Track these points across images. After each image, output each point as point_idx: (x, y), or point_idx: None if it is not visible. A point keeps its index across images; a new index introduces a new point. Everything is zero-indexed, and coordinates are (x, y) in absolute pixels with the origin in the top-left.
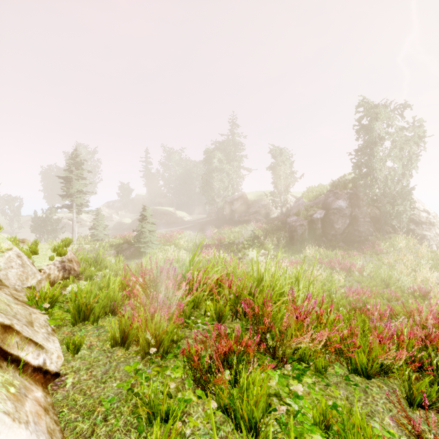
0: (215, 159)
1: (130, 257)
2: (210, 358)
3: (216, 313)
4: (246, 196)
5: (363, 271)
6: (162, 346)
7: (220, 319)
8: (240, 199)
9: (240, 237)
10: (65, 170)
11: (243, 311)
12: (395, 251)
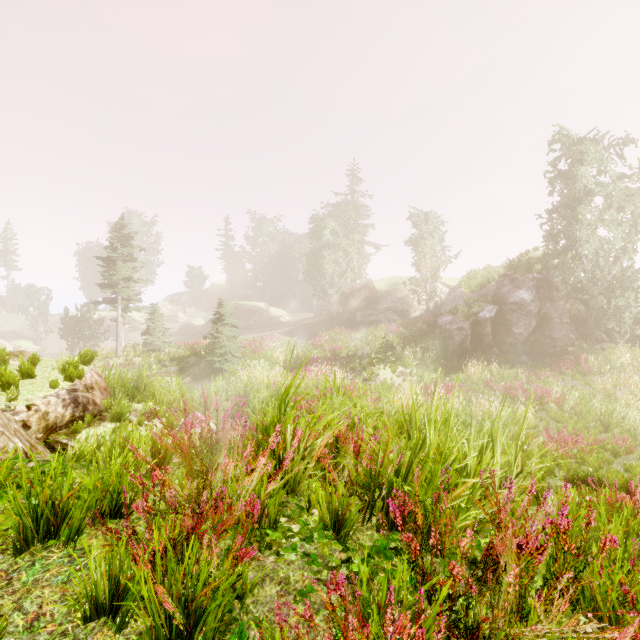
0: (327, 230)
1: (200, 376)
2: None
3: (331, 512)
4: (373, 285)
5: (563, 402)
6: (201, 629)
7: (339, 526)
8: (364, 290)
9: (364, 347)
10: (106, 247)
11: (386, 504)
12: (613, 370)
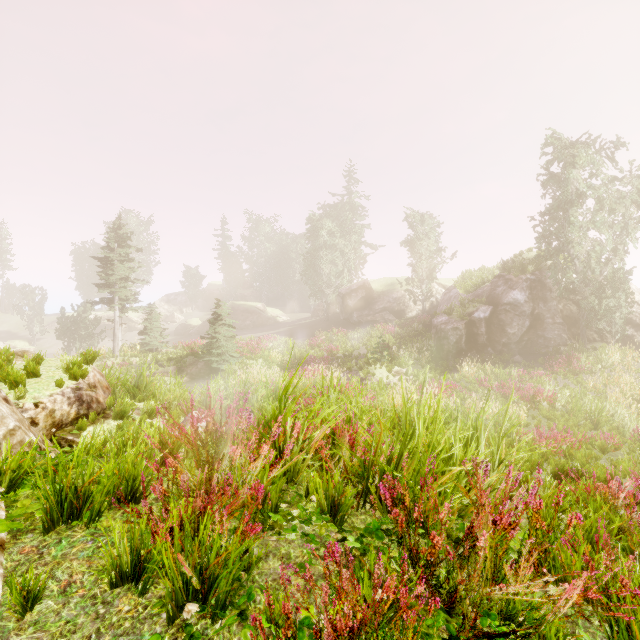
0: (324, 231)
1: (197, 376)
2: (317, 635)
3: (327, 498)
4: (370, 285)
5: (555, 401)
6: (214, 592)
7: (335, 511)
8: (361, 290)
9: (361, 347)
10: (103, 248)
11: (378, 491)
12: (604, 369)
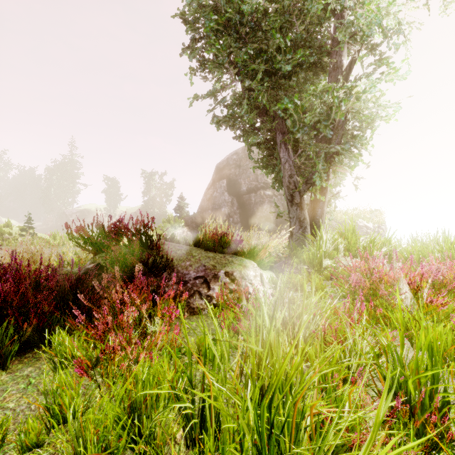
0: (54, 176)
1: None
2: None
3: None
4: (84, 209)
5: None
6: None
7: None
8: (78, 212)
9: None
10: None
11: None
12: None
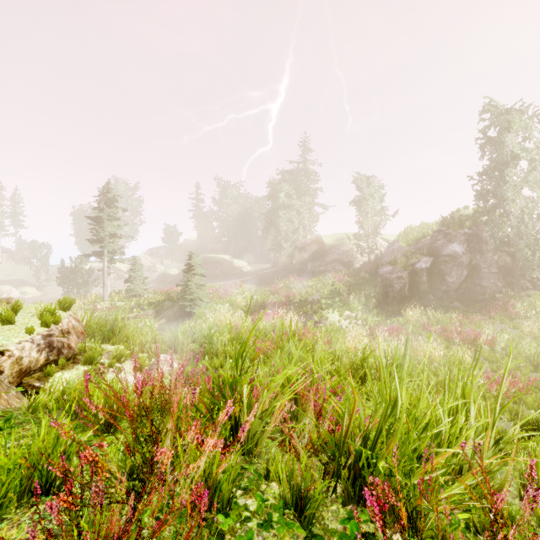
0: (282, 193)
1: (173, 319)
2: None
3: (291, 486)
4: (322, 240)
5: (495, 344)
6: None
7: (301, 505)
8: (314, 244)
9: (314, 293)
10: (94, 208)
11: (352, 474)
12: (538, 315)
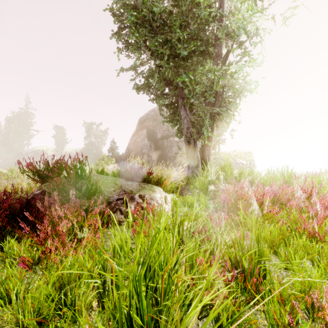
0: (12, 124)
1: None
2: None
3: None
4: (37, 150)
5: None
6: None
7: None
8: (32, 152)
9: None
10: None
11: None
12: None
